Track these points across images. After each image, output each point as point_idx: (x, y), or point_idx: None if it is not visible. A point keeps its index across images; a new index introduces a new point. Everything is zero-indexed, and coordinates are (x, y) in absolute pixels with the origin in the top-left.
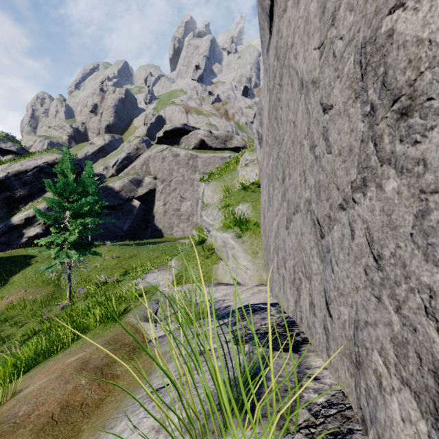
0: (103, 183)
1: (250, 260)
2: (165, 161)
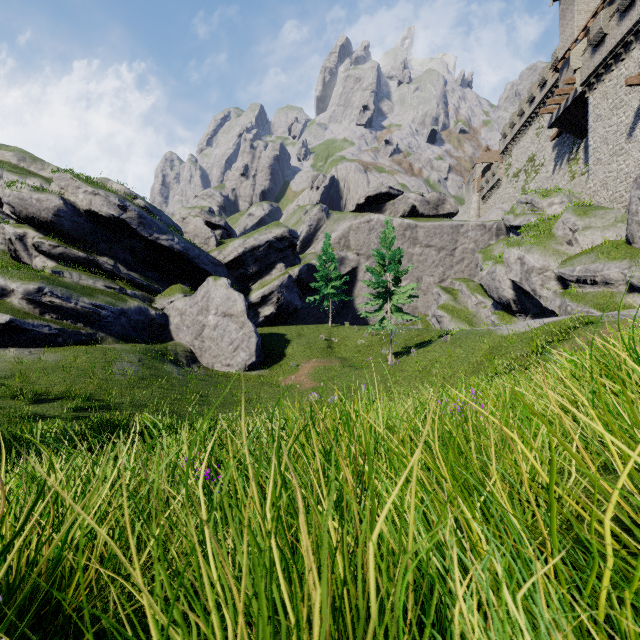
0: (301, 261)
1: None
2: (373, 233)
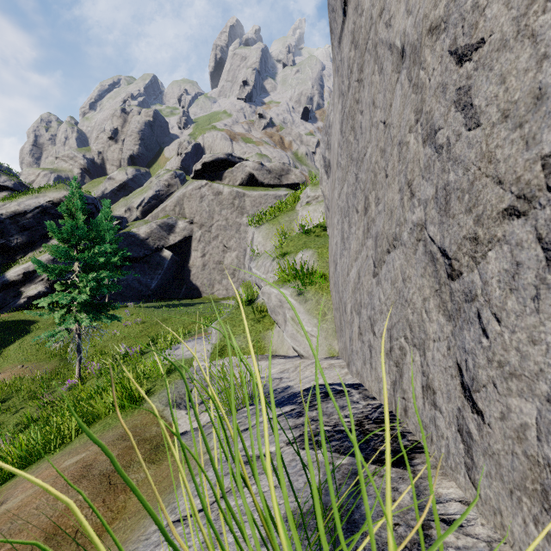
0: (125, 228)
1: (315, 324)
2: (204, 201)
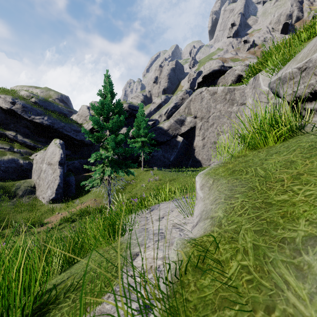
0: (157, 125)
1: None
2: (203, 101)
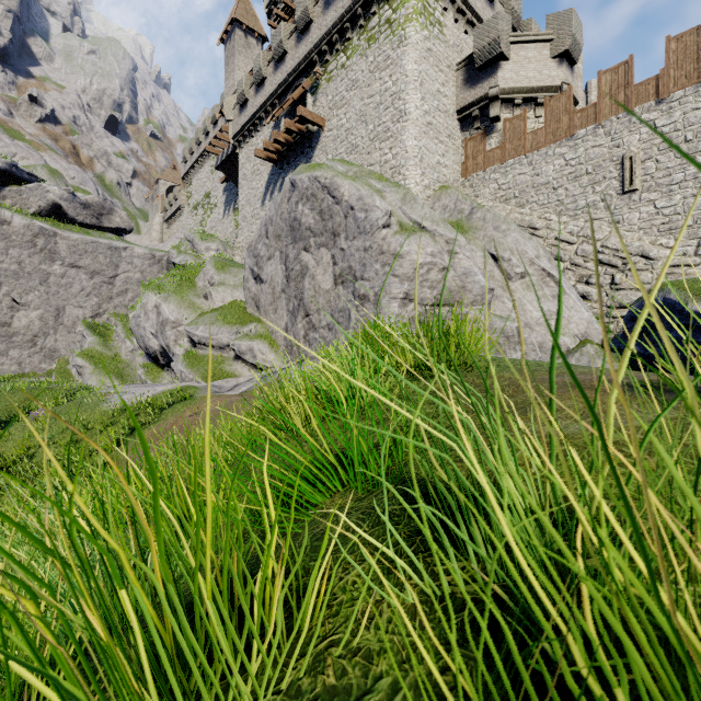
0: None
1: (274, 355)
2: None
